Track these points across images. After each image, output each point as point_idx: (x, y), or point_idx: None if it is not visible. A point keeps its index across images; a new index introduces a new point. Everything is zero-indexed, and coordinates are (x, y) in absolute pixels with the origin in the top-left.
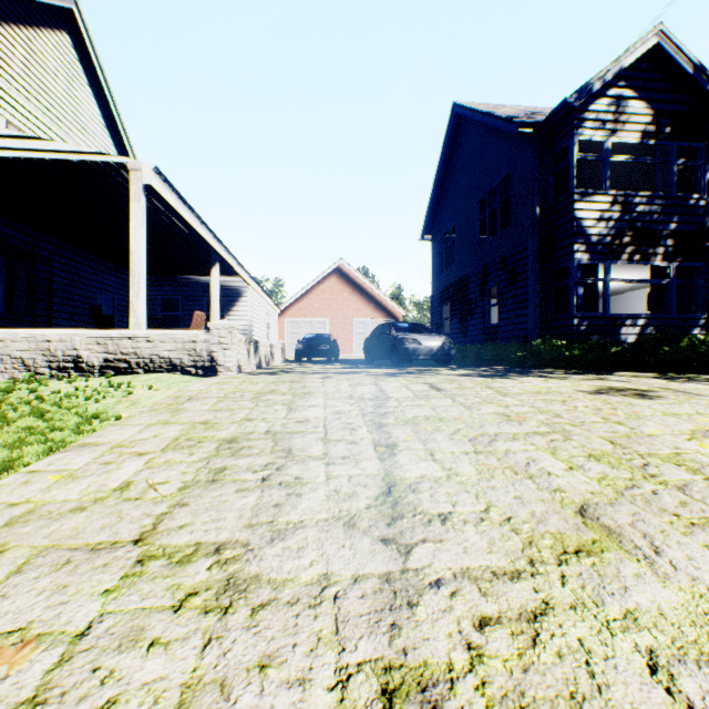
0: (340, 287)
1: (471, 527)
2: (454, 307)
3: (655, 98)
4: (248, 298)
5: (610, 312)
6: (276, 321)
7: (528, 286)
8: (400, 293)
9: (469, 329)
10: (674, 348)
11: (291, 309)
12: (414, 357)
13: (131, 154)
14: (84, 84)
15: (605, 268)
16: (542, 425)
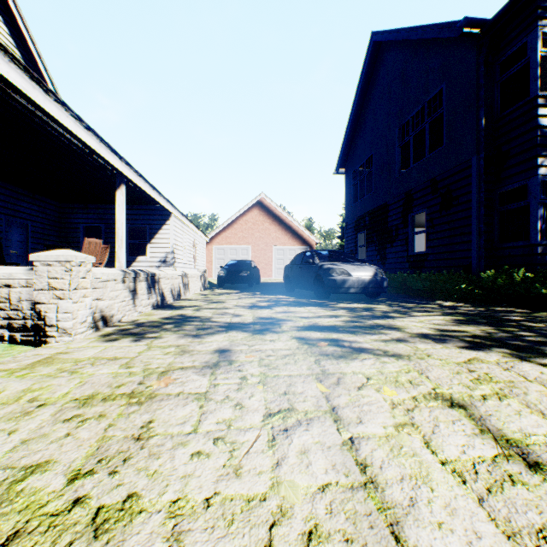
0: (261, 218)
1: None
2: (371, 235)
3: None
4: (170, 226)
5: None
6: (204, 248)
7: (472, 209)
8: (311, 224)
9: (388, 256)
10: None
11: (218, 237)
12: (343, 290)
13: (47, 79)
14: None
15: None
16: None
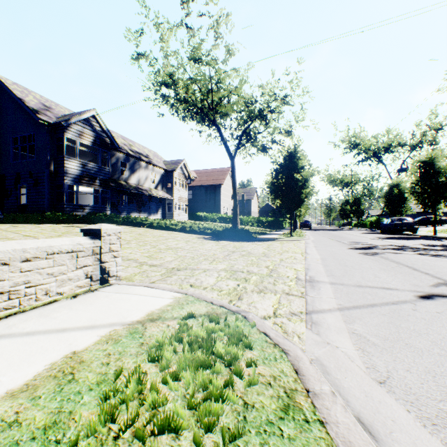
0: None
1: (43, 236)
2: None
3: (95, 131)
4: None
5: (86, 202)
6: None
7: (45, 189)
8: None
9: (6, 205)
10: (95, 217)
11: None
12: None
13: None
14: None
15: (77, 187)
16: (53, 230)
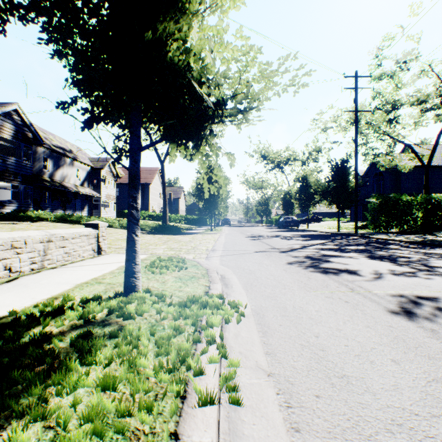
0: None
1: None
2: None
3: (16, 125)
4: None
5: None
6: None
7: None
8: None
9: None
10: (23, 214)
11: None
12: None
13: None
14: None
15: None
16: None
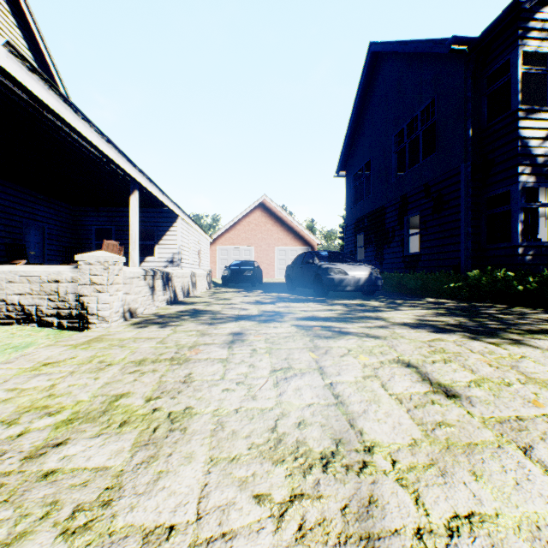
0: (264, 219)
1: None
2: (369, 236)
3: None
4: (177, 228)
5: None
6: (208, 249)
7: (460, 213)
8: (313, 225)
9: (385, 257)
10: None
11: (222, 238)
12: (340, 288)
13: (62, 89)
14: (5, 12)
15: None
16: None
